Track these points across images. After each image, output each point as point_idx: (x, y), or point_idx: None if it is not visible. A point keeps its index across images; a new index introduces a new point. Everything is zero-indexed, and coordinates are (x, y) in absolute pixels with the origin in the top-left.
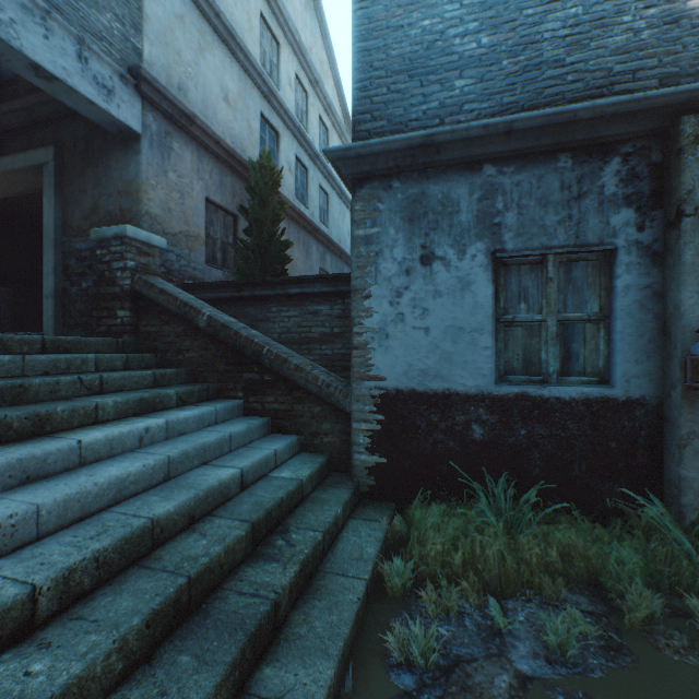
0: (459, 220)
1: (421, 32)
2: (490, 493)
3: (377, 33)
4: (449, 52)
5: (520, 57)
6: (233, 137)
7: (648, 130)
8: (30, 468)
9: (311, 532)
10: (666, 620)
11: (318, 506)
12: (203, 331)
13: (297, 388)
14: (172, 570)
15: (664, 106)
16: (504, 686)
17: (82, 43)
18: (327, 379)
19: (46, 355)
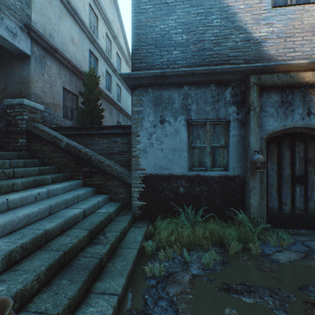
0: (174, 106)
1: (160, 29)
2: (186, 213)
3: (142, 27)
4: (171, 40)
5: (197, 45)
6: (76, 59)
7: (240, 78)
8: None
9: (115, 232)
10: (243, 252)
11: (117, 223)
12: (63, 149)
13: (108, 174)
14: (56, 250)
15: (245, 71)
16: (187, 279)
17: (0, 10)
18: (121, 170)
19: None
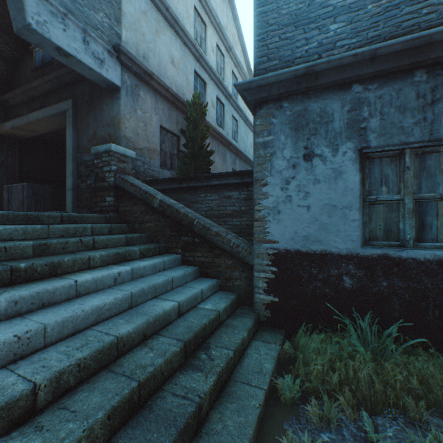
0: (333, 126)
1: None
2: (359, 328)
3: None
4: (325, 5)
5: (382, 1)
6: (177, 86)
7: None
8: (44, 298)
9: (225, 350)
10: None
11: (230, 330)
12: (157, 209)
13: (216, 247)
14: (128, 375)
15: None
16: None
17: (85, 32)
18: (236, 242)
19: (62, 225)
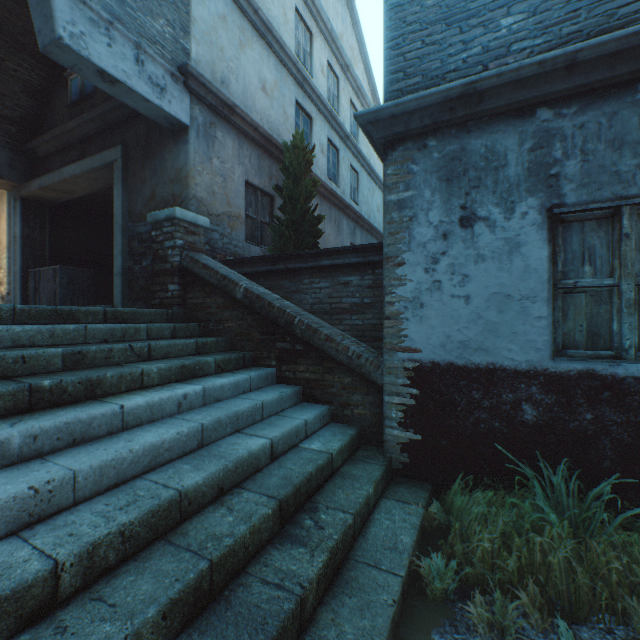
0: (506, 174)
1: None
2: (547, 485)
3: None
4: None
5: None
6: (269, 123)
7: None
8: (76, 431)
9: (341, 513)
10: None
11: (348, 482)
12: (240, 302)
13: (327, 358)
14: (195, 550)
15: None
16: None
17: (139, 48)
18: (357, 350)
19: (104, 325)
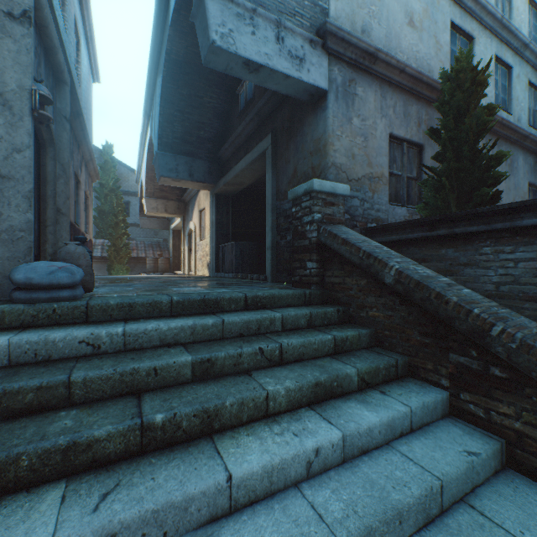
0: None
1: None
2: None
3: None
4: None
5: None
6: (417, 60)
7: None
8: (167, 520)
9: None
10: None
11: None
12: (389, 287)
13: None
14: None
15: None
16: None
17: (279, 26)
18: None
19: (240, 317)
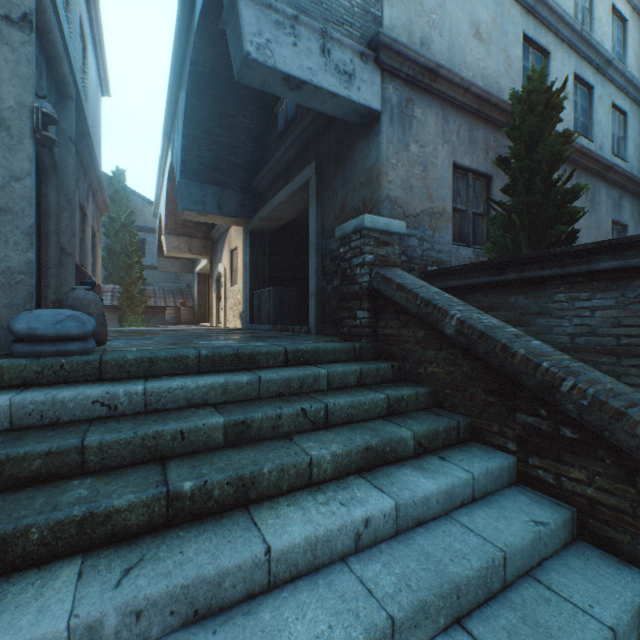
0: None
1: None
2: None
3: None
4: None
5: None
6: (484, 78)
7: None
8: (198, 596)
9: None
10: None
11: None
12: (450, 339)
13: None
14: None
15: None
16: None
17: (324, 36)
18: None
19: (279, 374)
